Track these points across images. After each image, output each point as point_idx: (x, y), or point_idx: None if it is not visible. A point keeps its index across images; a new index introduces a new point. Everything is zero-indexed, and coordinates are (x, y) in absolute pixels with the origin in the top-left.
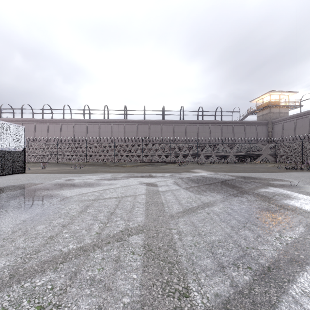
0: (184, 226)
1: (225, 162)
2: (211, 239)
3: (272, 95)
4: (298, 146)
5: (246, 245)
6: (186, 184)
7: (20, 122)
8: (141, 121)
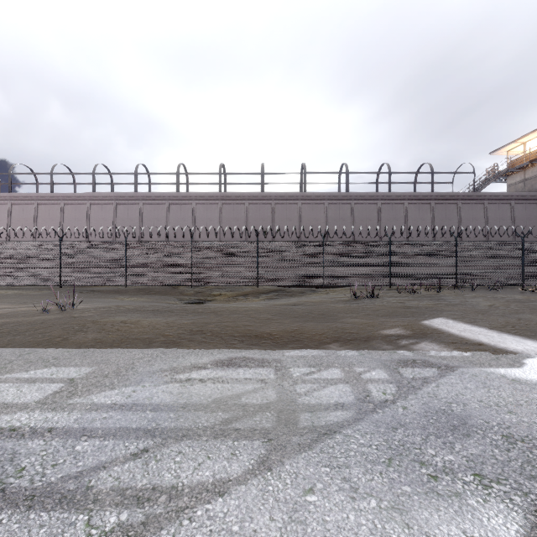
0: None
1: (459, 285)
2: None
3: None
4: None
5: None
6: None
7: (6, 201)
8: (256, 197)
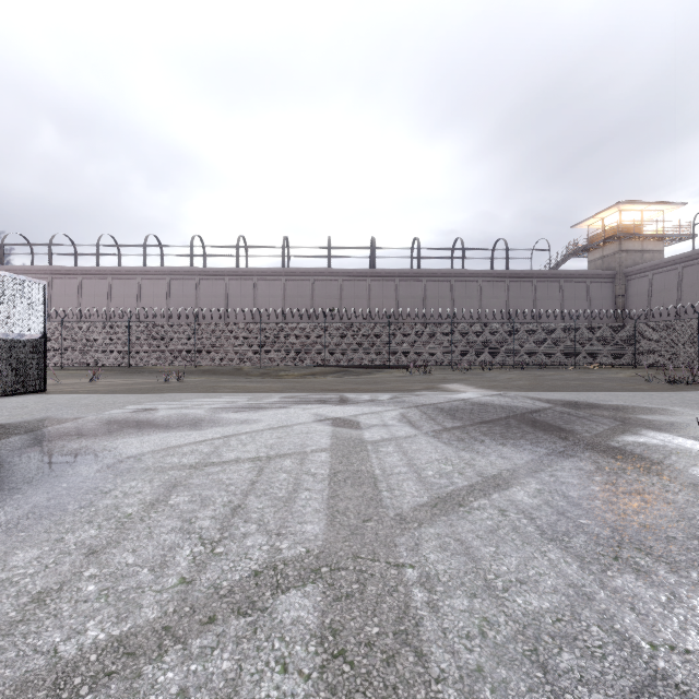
0: (439, 555)
1: (517, 365)
2: (528, 606)
3: (625, 210)
4: (690, 328)
5: (646, 636)
6: (431, 421)
7: (46, 274)
8: (322, 273)
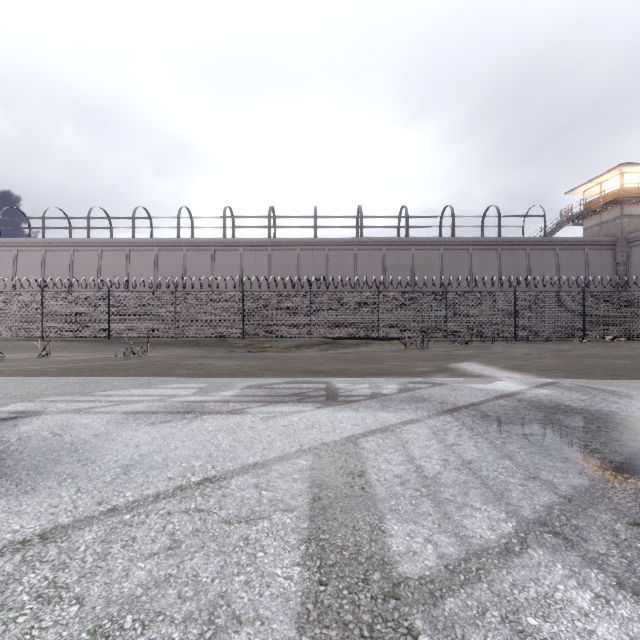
0: None
1: (518, 337)
2: None
3: (626, 173)
4: None
5: None
6: (510, 465)
7: (39, 247)
8: (308, 242)
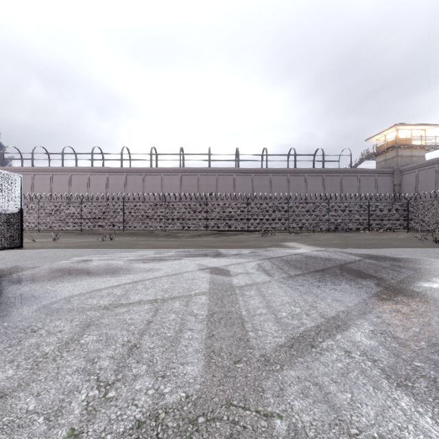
0: (302, 403)
1: (331, 230)
2: None
3: (400, 130)
4: None
5: None
6: (279, 270)
7: (30, 172)
8: (205, 170)
